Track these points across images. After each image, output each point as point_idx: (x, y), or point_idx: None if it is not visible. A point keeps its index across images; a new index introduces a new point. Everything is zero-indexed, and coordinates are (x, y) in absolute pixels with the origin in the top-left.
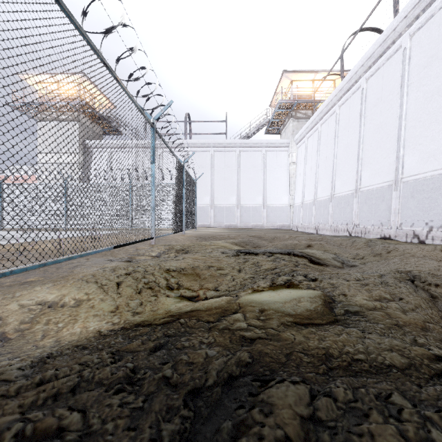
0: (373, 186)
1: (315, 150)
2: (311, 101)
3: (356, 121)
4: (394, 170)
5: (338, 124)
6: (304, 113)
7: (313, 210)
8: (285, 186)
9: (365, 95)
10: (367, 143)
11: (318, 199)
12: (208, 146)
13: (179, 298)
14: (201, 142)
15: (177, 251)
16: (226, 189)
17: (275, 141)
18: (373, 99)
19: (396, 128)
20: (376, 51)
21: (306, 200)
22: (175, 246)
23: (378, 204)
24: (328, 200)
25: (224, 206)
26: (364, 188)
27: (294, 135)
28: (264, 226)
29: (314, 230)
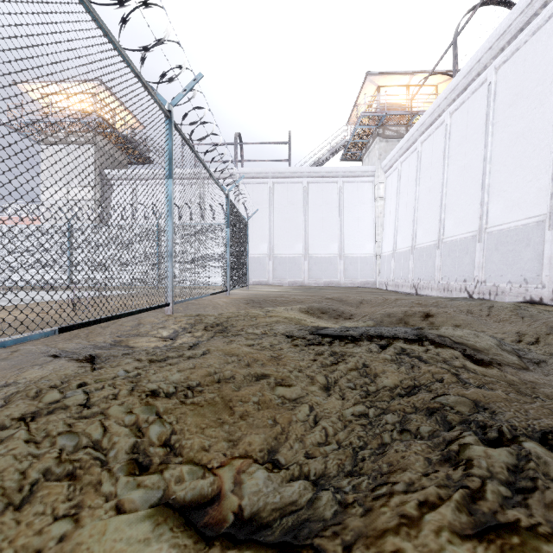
0: (510, 223)
1: (412, 179)
2: (406, 112)
3: (478, 132)
4: (548, 198)
5: (449, 139)
6: (396, 130)
7: (410, 262)
8: (369, 230)
9: (494, 92)
10: (498, 162)
11: (417, 246)
12: (265, 176)
13: (151, 521)
14: (256, 171)
15: (207, 327)
16: (290, 234)
17: (356, 169)
18: (507, 96)
19: (552, 133)
20: (515, 23)
21: (400, 248)
22: (206, 317)
23: (519, 250)
24: (433, 247)
25: (287, 257)
26: (494, 228)
27: (382, 160)
28: (341, 284)
29: (412, 289)
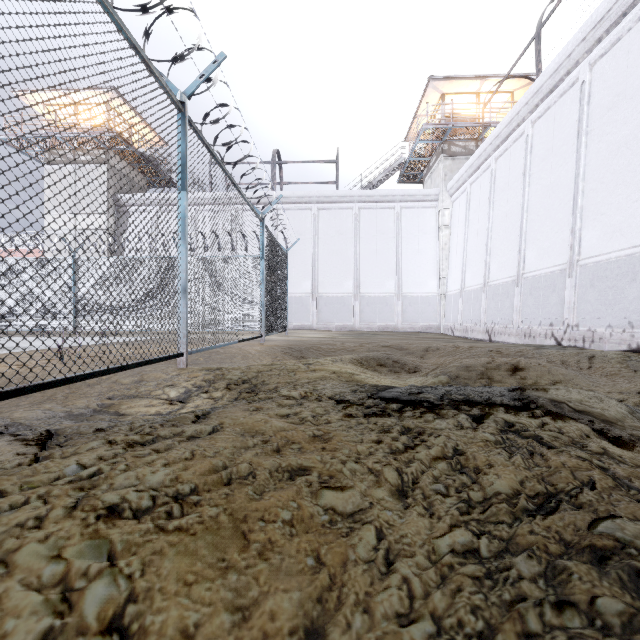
0: (610, 254)
1: (485, 203)
2: (476, 124)
3: (567, 143)
4: None
5: (531, 153)
6: (464, 146)
7: (482, 302)
8: (432, 264)
9: (588, 93)
10: (594, 179)
11: (491, 283)
12: (308, 200)
13: None
14: (297, 195)
15: (230, 384)
16: (338, 269)
17: (416, 192)
18: (606, 98)
19: None
20: (616, 6)
21: (470, 285)
22: (230, 372)
23: (622, 286)
24: (511, 284)
25: (334, 296)
26: (590, 260)
27: (447, 182)
28: (399, 328)
29: (485, 334)
